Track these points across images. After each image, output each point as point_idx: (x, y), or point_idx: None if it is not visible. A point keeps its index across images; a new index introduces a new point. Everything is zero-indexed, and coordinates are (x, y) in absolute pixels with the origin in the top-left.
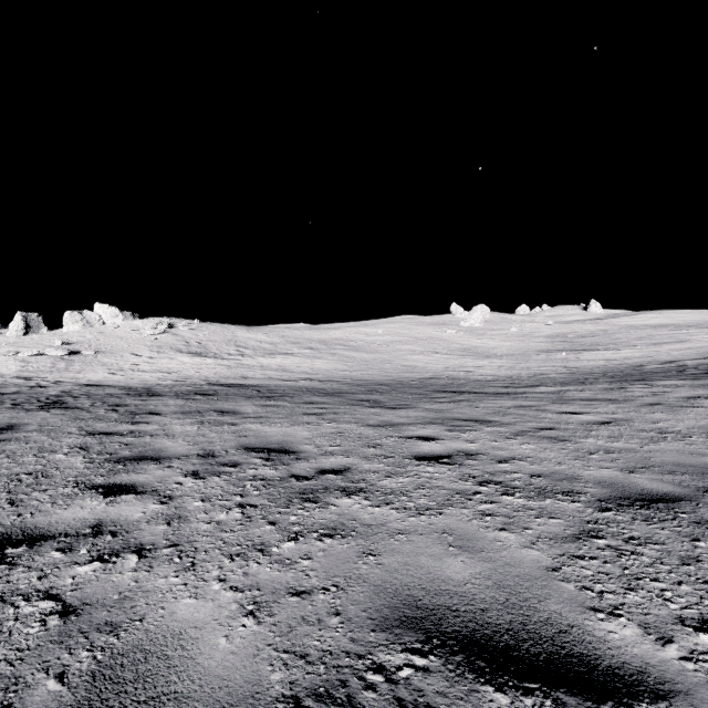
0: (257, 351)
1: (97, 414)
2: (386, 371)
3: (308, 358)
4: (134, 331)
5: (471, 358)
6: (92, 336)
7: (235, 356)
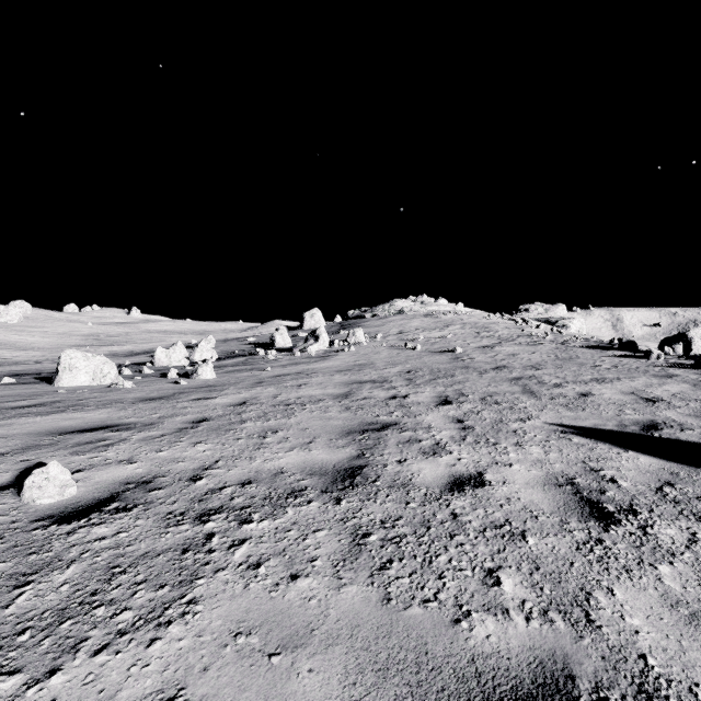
0: None
1: None
2: None
3: None
4: None
5: (9, 351)
6: None
7: None
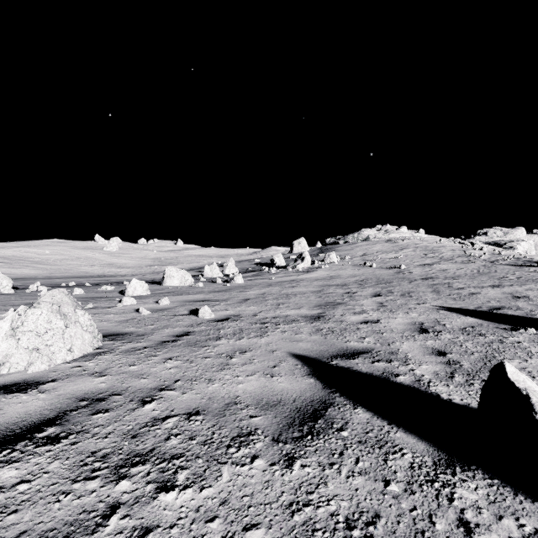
0: None
1: None
2: (74, 273)
3: (11, 268)
4: None
5: (115, 268)
6: None
7: None
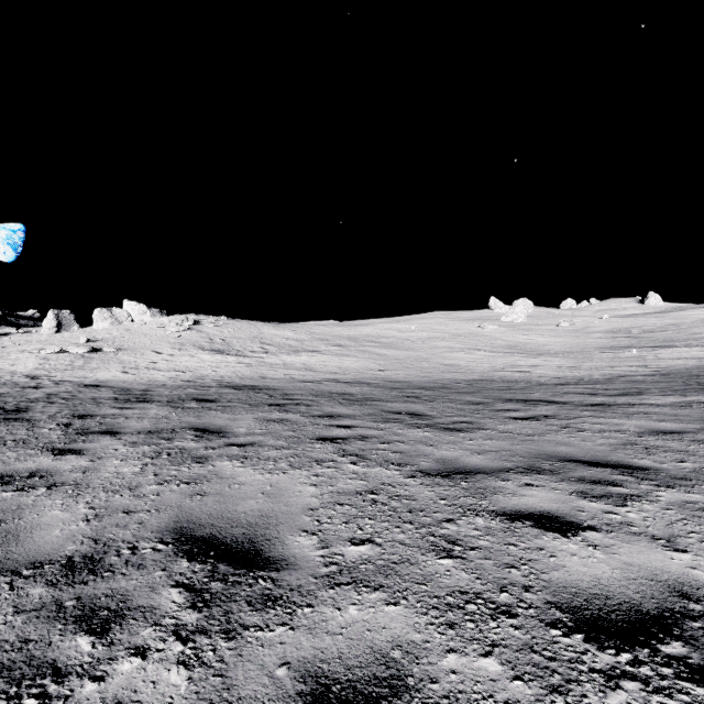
0: (282, 348)
1: (36, 432)
2: (424, 370)
3: (335, 356)
4: (159, 328)
5: (521, 356)
6: (118, 334)
7: (258, 354)
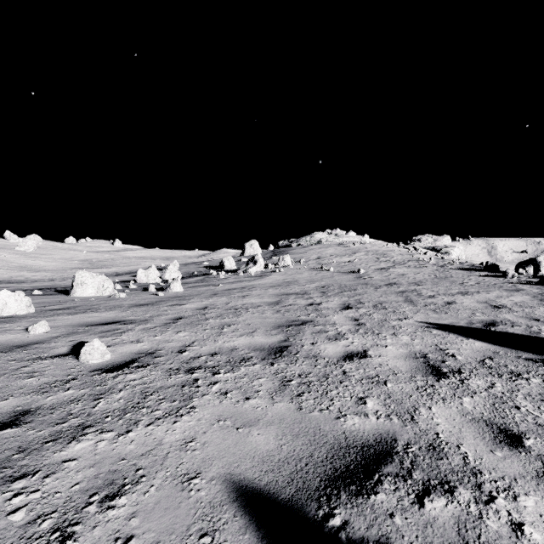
0: None
1: None
2: None
3: None
4: None
5: (28, 272)
6: None
7: None
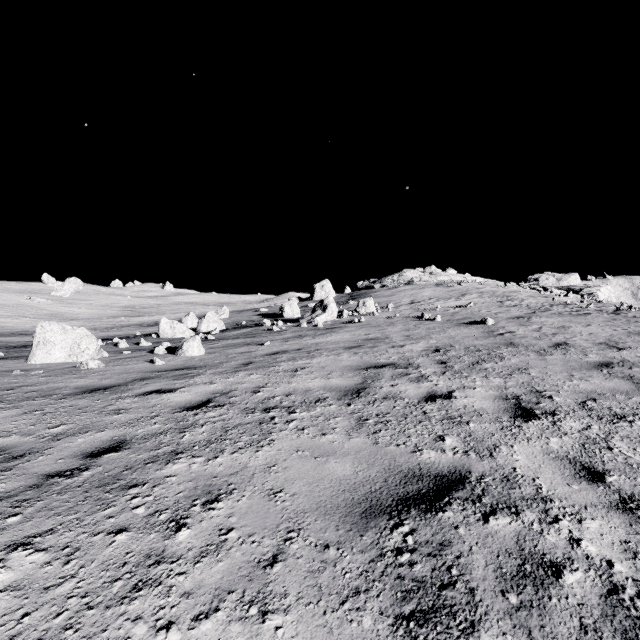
0: None
1: None
2: None
3: None
4: None
5: (57, 321)
6: None
7: None
